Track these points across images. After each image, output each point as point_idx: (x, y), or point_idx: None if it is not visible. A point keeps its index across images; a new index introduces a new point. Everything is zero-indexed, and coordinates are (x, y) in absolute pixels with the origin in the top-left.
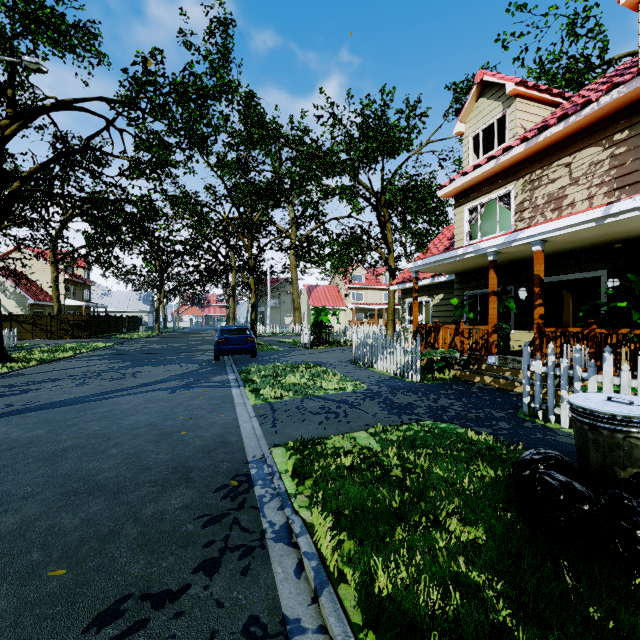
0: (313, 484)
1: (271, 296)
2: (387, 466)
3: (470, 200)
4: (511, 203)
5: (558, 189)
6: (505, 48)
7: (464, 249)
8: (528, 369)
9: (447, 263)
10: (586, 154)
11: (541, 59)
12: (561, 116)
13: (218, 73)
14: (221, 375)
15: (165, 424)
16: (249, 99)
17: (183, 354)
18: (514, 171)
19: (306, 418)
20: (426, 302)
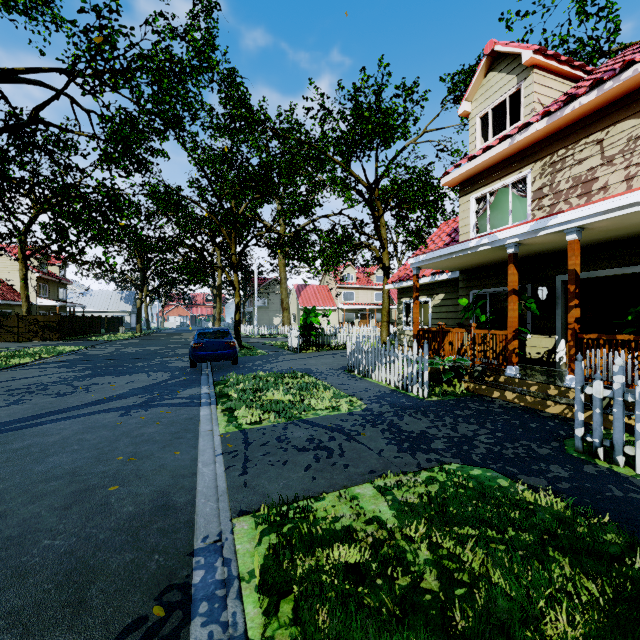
0: (293, 617)
1: (259, 296)
2: (414, 569)
3: (477, 188)
4: (527, 189)
5: (586, 171)
6: (509, 28)
7: (477, 240)
8: (582, 391)
9: (455, 257)
10: (623, 128)
11: (547, 41)
12: (593, 84)
13: (190, 35)
14: (192, 388)
15: (92, 471)
16: (230, 77)
17: (157, 360)
18: (531, 153)
19: (289, 458)
20: (425, 302)
